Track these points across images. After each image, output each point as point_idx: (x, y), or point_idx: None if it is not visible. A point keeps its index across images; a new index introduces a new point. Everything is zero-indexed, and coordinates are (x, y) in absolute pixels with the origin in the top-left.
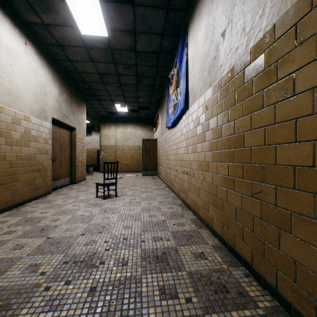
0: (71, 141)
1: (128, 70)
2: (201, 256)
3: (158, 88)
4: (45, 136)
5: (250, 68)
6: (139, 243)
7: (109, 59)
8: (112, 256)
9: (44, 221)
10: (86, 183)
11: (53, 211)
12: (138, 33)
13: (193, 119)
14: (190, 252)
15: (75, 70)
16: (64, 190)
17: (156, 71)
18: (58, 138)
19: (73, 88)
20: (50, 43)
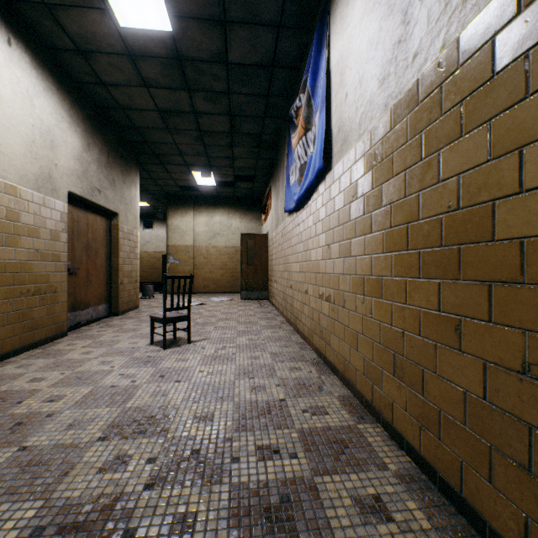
0: (110, 237)
1: (214, 103)
2: (377, 510)
3: (270, 140)
4: (53, 226)
5: (519, 27)
6: (227, 467)
7: (176, 81)
8: (157, 508)
9: (30, 402)
10: (138, 314)
11: (57, 375)
12: (231, 25)
13: (342, 188)
14: (347, 495)
15: (115, 104)
16: (92, 330)
17: (266, 106)
18: (83, 232)
19: (112, 139)
20: (61, 46)
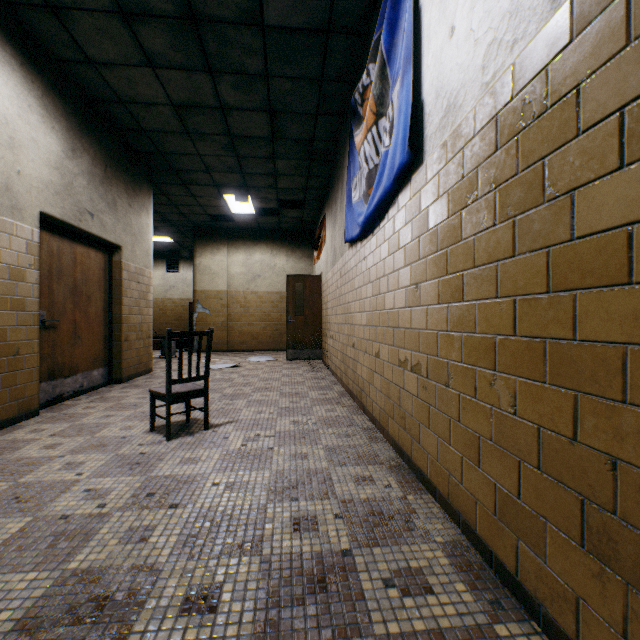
0: (110, 278)
1: (247, 92)
2: None
3: (325, 149)
4: (12, 260)
5: None
6: None
7: (193, 57)
8: None
9: None
10: (149, 381)
11: None
12: None
13: (444, 188)
14: None
15: (112, 95)
16: (77, 405)
17: (318, 96)
18: (67, 270)
19: (111, 146)
20: None
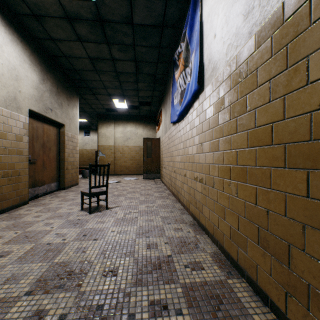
0: (59, 139)
1: (125, 52)
2: None
3: (161, 78)
4: (17, 132)
5: None
6: None
7: (100, 37)
8: None
9: None
10: (77, 189)
11: (11, 234)
12: None
13: (212, 102)
14: None
15: (61, 54)
16: (45, 199)
17: (158, 54)
18: (40, 136)
19: (60, 77)
20: (22, 12)
